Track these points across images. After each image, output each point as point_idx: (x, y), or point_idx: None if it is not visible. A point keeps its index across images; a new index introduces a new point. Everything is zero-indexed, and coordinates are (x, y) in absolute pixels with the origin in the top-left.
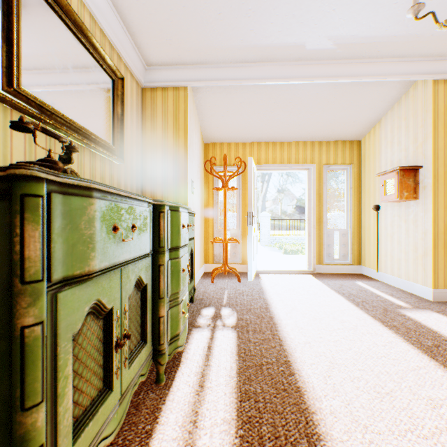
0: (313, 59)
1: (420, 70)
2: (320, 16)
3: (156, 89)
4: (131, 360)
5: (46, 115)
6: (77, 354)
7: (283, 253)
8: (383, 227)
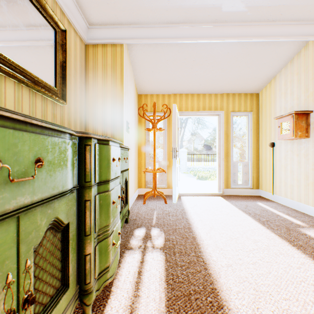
0: (227, 21)
1: (313, 32)
2: None
3: (97, 46)
4: None
5: None
6: None
7: (196, 179)
8: (277, 159)
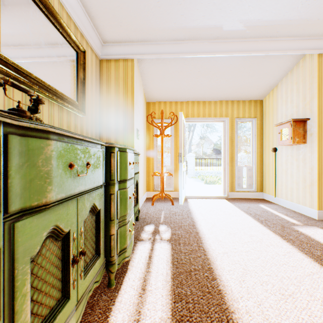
0: (228, 38)
1: (308, 46)
2: (234, 4)
3: (110, 61)
4: (87, 271)
5: (22, 76)
6: (37, 272)
7: (204, 183)
8: (279, 164)
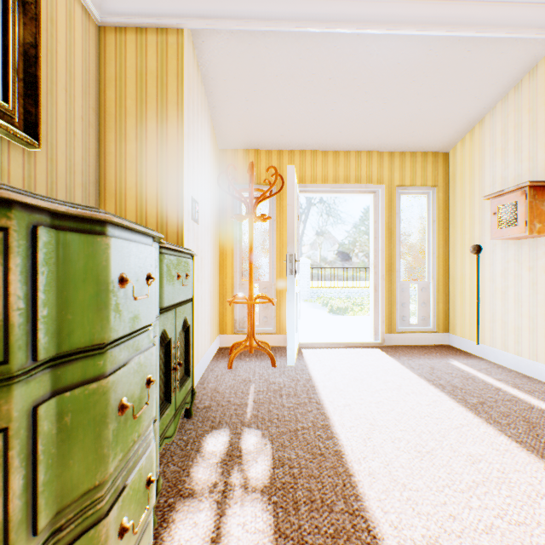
0: None
1: None
2: None
3: (124, 30)
4: None
5: None
6: None
7: (328, 312)
8: (487, 278)
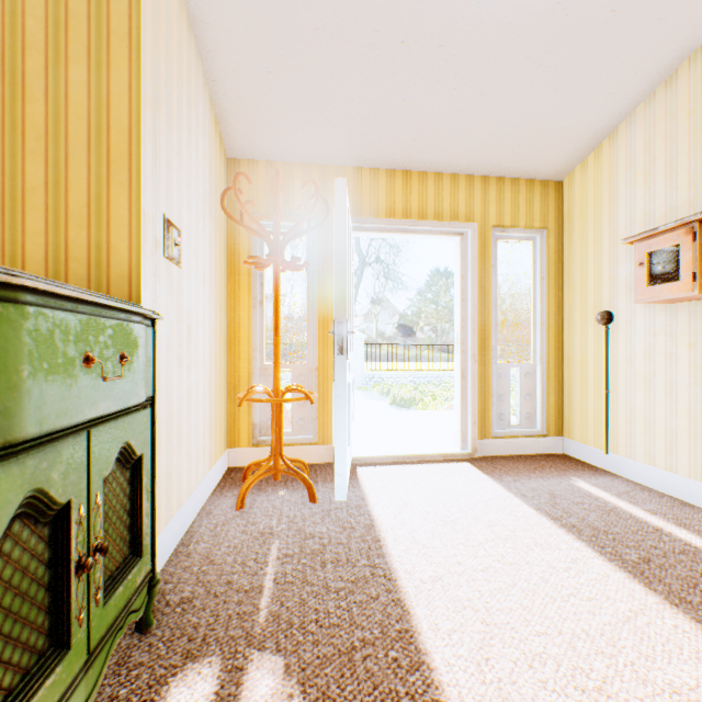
0: None
1: None
2: None
3: None
4: None
5: None
6: None
7: (390, 404)
8: (622, 359)
